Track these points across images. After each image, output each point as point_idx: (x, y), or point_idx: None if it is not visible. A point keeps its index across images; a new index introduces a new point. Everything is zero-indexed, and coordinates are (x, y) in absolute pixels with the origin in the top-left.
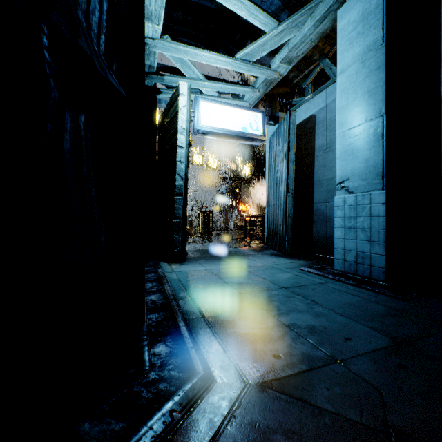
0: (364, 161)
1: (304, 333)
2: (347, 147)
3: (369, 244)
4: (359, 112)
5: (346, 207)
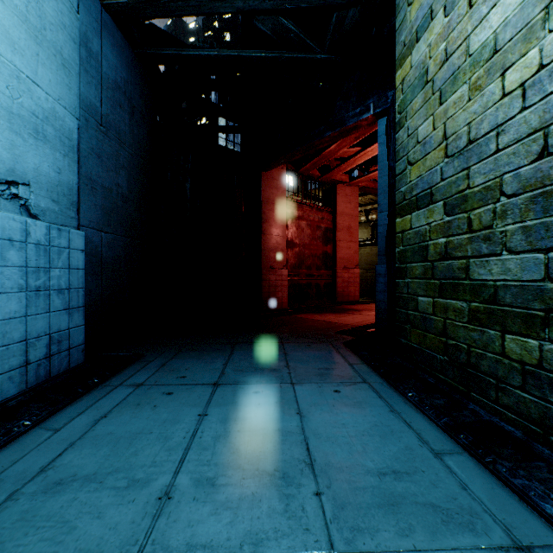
0: (58, 169)
1: (280, 349)
2: (27, 112)
3: (68, 315)
4: (50, 71)
5: (32, 245)
